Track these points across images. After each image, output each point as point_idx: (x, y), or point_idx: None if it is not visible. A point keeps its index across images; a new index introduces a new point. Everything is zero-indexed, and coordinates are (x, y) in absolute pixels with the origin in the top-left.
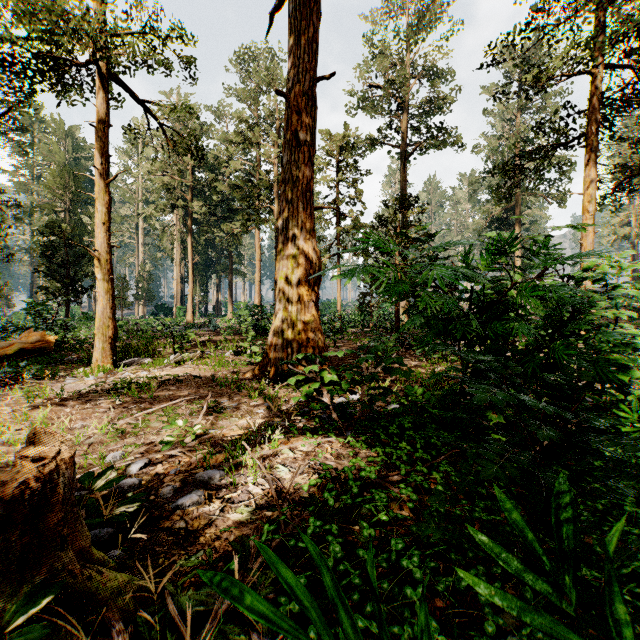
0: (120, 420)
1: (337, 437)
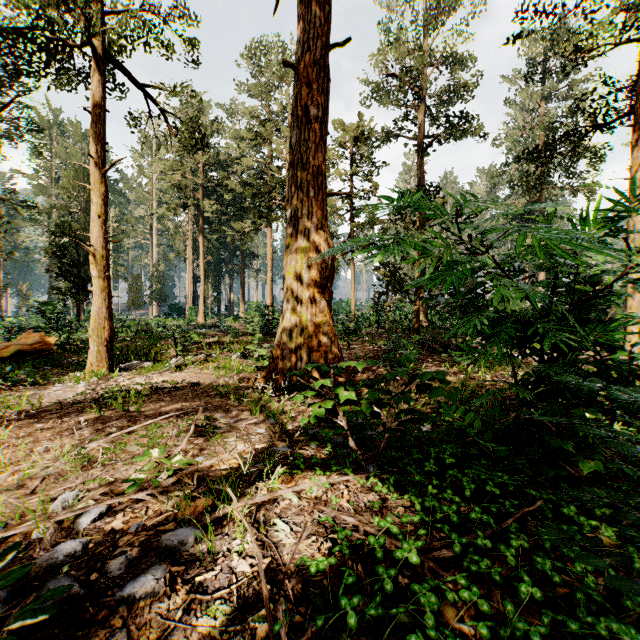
0: (91, 442)
1: (356, 474)
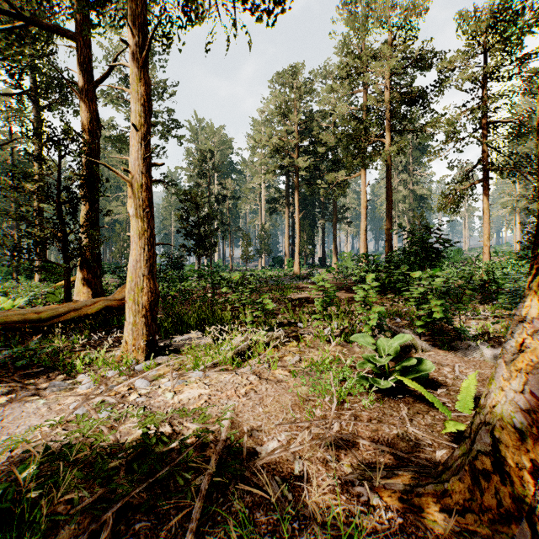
0: None
1: None
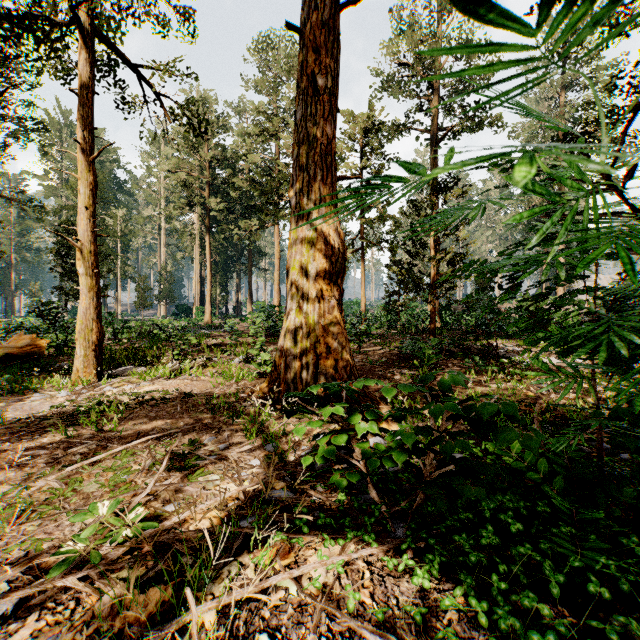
0: (38, 480)
1: (380, 544)
